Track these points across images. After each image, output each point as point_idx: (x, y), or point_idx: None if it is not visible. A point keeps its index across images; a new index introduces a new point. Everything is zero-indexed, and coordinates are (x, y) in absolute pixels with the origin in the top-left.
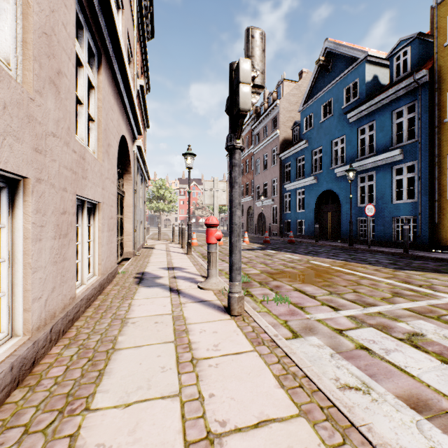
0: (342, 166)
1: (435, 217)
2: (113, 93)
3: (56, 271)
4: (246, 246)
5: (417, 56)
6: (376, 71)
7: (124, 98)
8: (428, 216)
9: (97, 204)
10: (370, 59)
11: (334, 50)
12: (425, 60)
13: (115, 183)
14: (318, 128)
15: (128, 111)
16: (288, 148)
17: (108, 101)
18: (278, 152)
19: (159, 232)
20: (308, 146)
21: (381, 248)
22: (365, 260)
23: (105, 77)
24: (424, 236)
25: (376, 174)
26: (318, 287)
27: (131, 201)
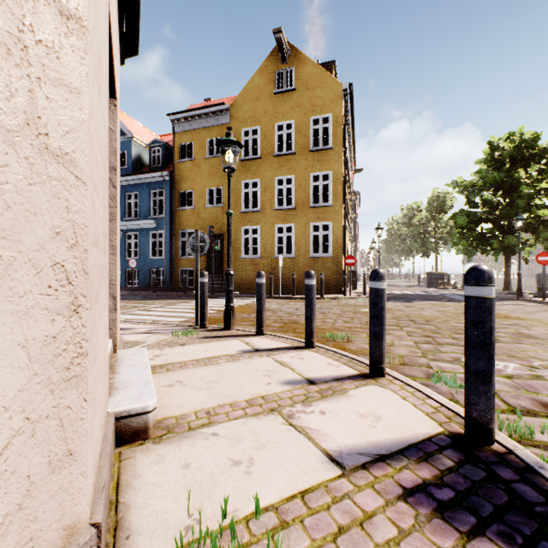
0: None
1: (174, 269)
2: None
3: None
4: None
5: (166, 157)
6: (141, 151)
7: None
8: (170, 269)
9: None
10: (136, 141)
11: None
12: (171, 162)
13: None
14: None
15: None
16: None
17: None
18: None
19: None
20: None
21: (142, 291)
22: (127, 299)
23: None
24: (168, 282)
25: (140, 235)
26: None
27: None
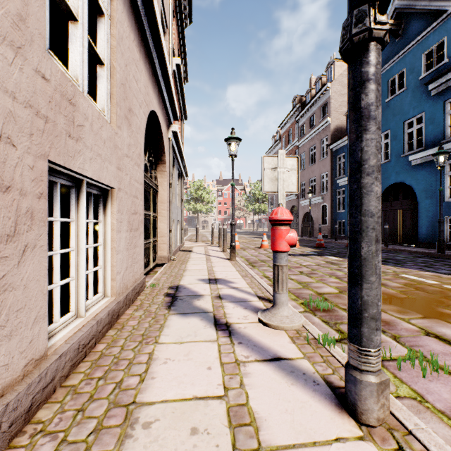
0: (421, 152)
1: None
2: (137, 44)
3: None
4: (297, 251)
5: None
6: None
7: (155, 61)
8: None
9: (109, 191)
10: None
11: (407, 9)
12: None
13: (141, 167)
14: (384, 108)
15: (160, 82)
16: (342, 137)
17: (128, 47)
18: (329, 143)
19: (197, 233)
20: None
21: None
22: None
23: (123, 9)
24: None
25: None
26: None
27: (166, 196)
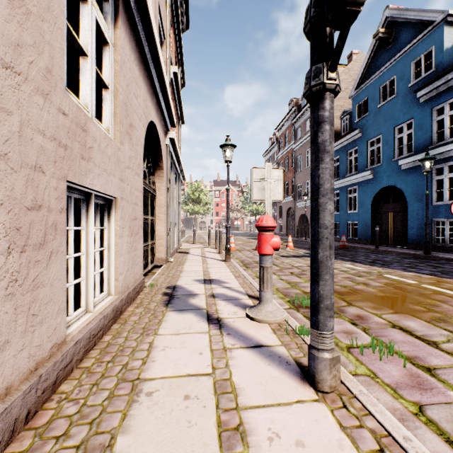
0: (410, 157)
1: None
2: (137, 63)
3: (12, 310)
4: (291, 252)
5: None
6: None
7: (153, 75)
8: None
9: (113, 200)
10: (451, 20)
11: (397, 18)
12: None
13: (140, 176)
14: (376, 114)
15: (158, 94)
16: (337, 141)
17: (129, 68)
18: None
19: (194, 235)
20: (362, 136)
21: None
22: None
23: (125, 35)
24: None
25: None
26: (427, 322)
27: (164, 200)
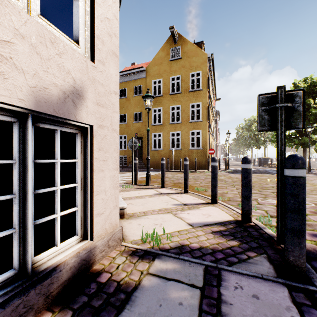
0: None
1: None
2: None
3: None
4: None
5: None
6: None
7: None
8: None
9: None
10: None
11: None
12: None
13: None
14: None
15: None
16: None
17: None
18: None
19: None
20: None
21: None
22: None
23: None
24: None
25: None
26: None
27: None
